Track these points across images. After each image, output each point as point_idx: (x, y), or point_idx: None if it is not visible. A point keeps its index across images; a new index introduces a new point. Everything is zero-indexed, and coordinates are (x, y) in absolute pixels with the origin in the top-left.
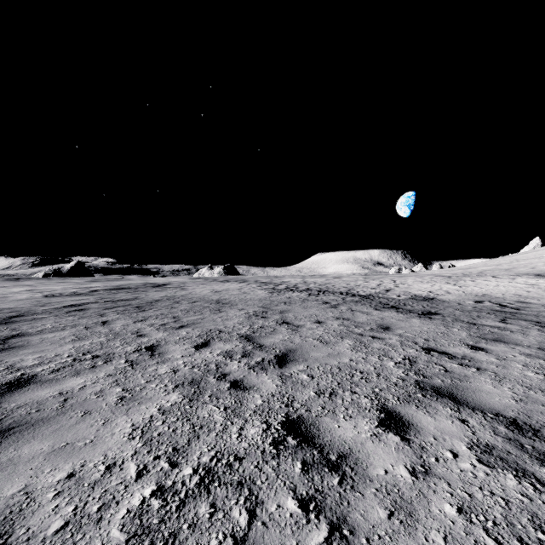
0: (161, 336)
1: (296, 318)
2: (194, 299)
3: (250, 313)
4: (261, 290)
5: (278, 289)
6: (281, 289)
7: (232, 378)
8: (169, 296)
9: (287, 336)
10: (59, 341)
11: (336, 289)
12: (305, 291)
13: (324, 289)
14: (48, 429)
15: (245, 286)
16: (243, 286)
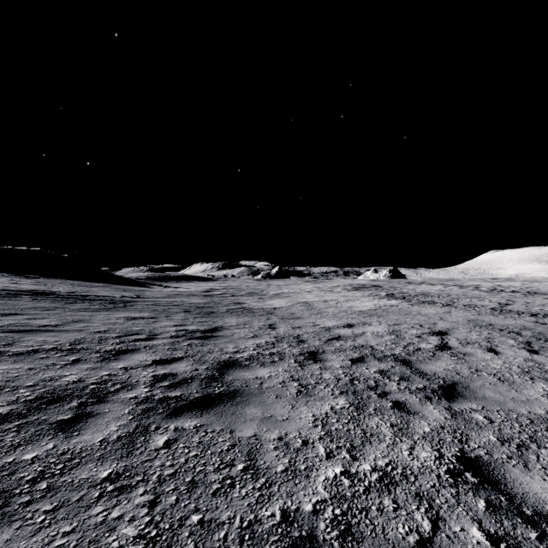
0: (483, 303)
1: (535, 302)
2: (443, 294)
3: (503, 300)
4: (474, 291)
5: (485, 290)
6: (488, 290)
7: (536, 309)
8: (420, 292)
9: (541, 306)
10: (448, 302)
11: (545, 292)
12: (515, 292)
13: (531, 292)
14: (506, 310)
15: (449, 288)
16: (446, 288)
